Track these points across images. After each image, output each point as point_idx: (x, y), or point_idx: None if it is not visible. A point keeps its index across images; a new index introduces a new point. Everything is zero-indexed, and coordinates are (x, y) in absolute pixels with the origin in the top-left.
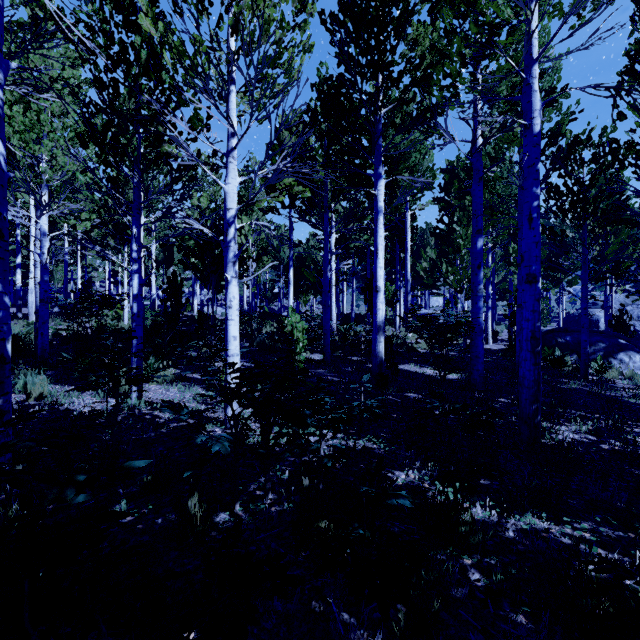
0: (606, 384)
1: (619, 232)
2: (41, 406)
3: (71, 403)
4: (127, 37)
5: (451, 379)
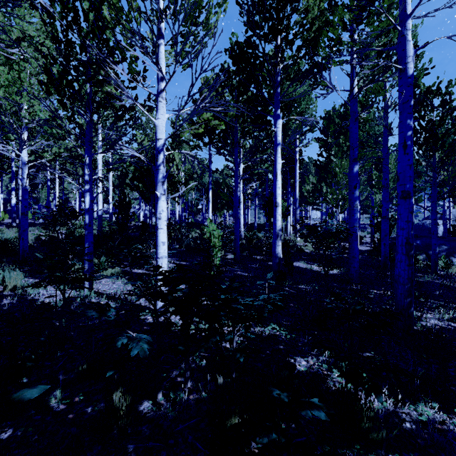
0: (452, 277)
1: (455, 162)
2: (13, 296)
3: (36, 294)
4: (81, 7)
5: (332, 274)
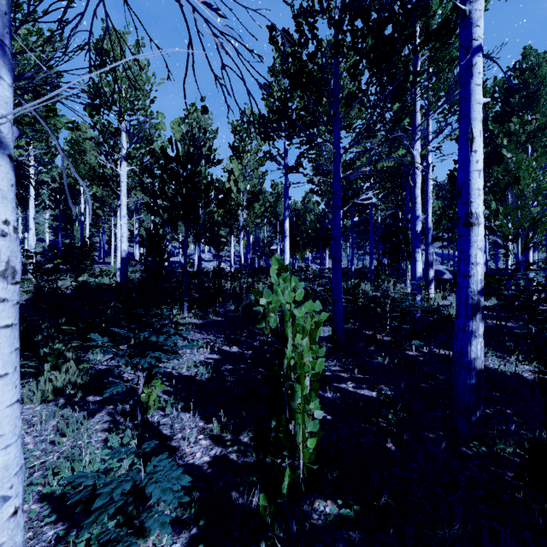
0: None
1: None
2: None
3: None
4: None
5: None
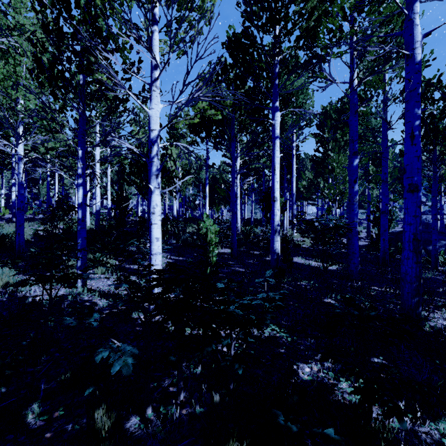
0: None
1: None
2: (4, 293)
3: (28, 291)
4: None
5: (331, 270)
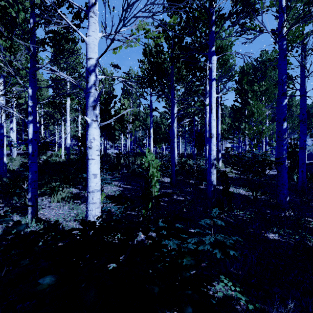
0: None
1: None
2: None
3: None
4: None
5: (259, 198)
